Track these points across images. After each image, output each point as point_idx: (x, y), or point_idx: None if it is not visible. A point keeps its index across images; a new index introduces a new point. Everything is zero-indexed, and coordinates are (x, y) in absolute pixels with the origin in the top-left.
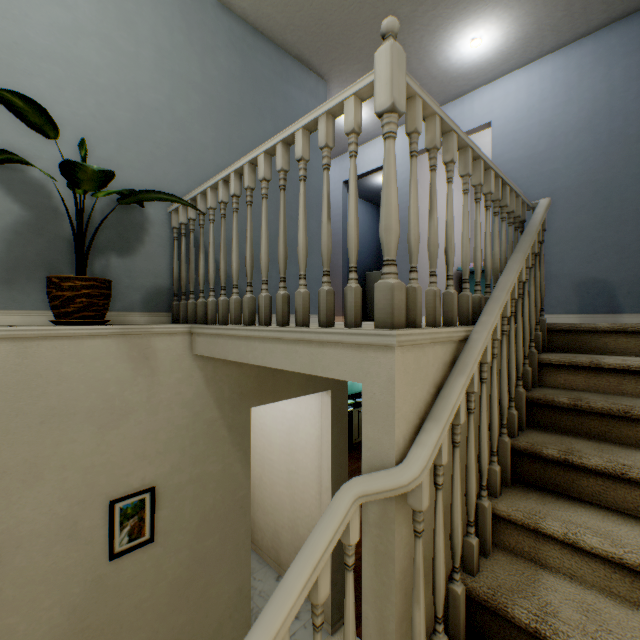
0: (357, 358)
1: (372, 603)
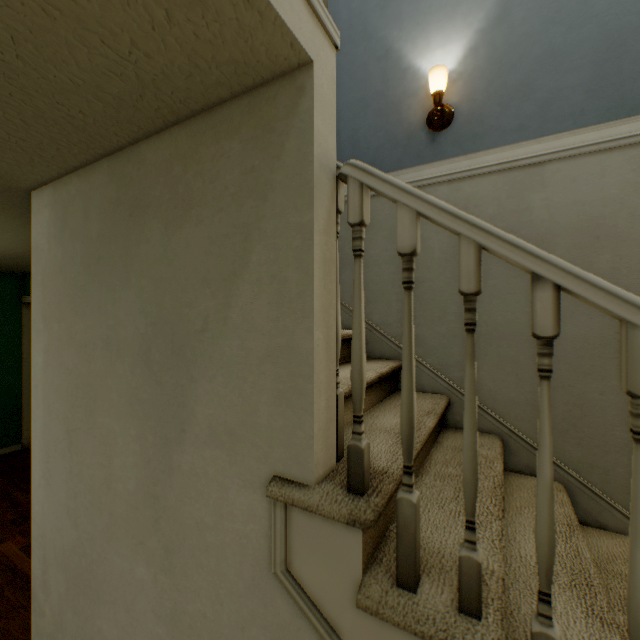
0: (311, 27)
1: (322, 323)
